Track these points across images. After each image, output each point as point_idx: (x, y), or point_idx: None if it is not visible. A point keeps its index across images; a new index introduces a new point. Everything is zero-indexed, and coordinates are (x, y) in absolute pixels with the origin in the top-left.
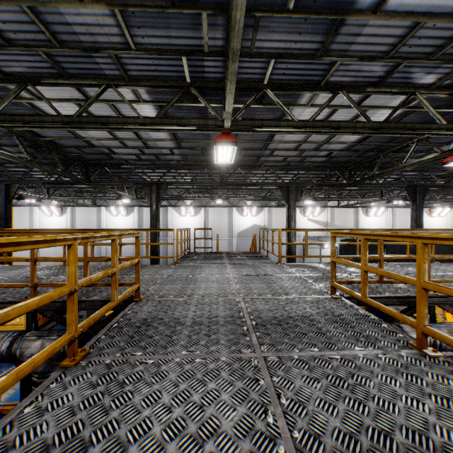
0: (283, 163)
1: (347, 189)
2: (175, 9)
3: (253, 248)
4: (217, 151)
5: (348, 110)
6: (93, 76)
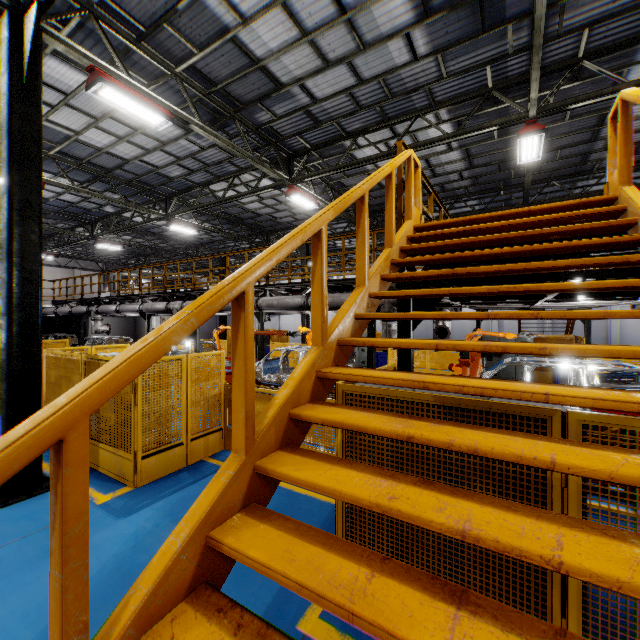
0: (634, 158)
1: None
2: (484, 34)
3: None
4: (521, 146)
5: None
6: (406, 113)
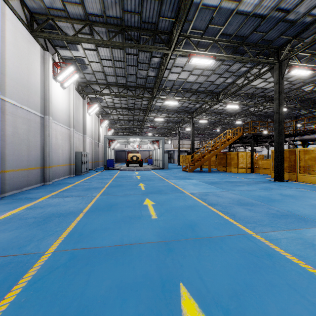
0: None
1: None
2: (255, 99)
3: None
4: None
5: None
6: (254, 105)
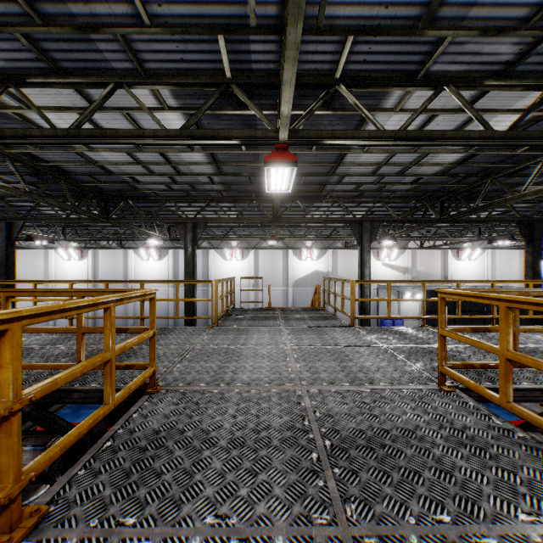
0: (354, 193)
1: (435, 226)
2: None
3: (315, 303)
4: (269, 175)
5: (451, 117)
6: (97, 72)
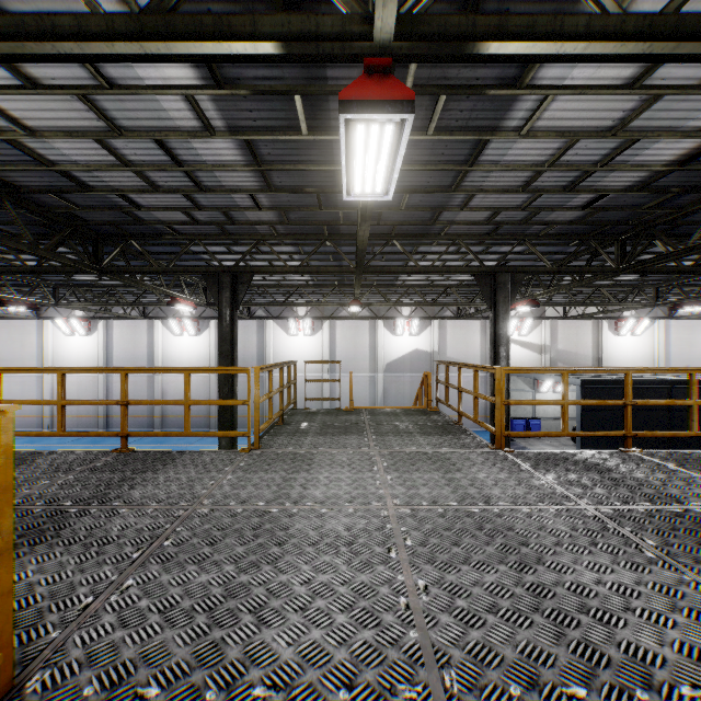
0: (485, 228)
1: (591, 285)
2: None
3: (421, 400)
4: (350, 147)
5: None
6: None
